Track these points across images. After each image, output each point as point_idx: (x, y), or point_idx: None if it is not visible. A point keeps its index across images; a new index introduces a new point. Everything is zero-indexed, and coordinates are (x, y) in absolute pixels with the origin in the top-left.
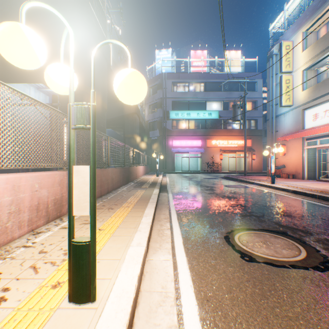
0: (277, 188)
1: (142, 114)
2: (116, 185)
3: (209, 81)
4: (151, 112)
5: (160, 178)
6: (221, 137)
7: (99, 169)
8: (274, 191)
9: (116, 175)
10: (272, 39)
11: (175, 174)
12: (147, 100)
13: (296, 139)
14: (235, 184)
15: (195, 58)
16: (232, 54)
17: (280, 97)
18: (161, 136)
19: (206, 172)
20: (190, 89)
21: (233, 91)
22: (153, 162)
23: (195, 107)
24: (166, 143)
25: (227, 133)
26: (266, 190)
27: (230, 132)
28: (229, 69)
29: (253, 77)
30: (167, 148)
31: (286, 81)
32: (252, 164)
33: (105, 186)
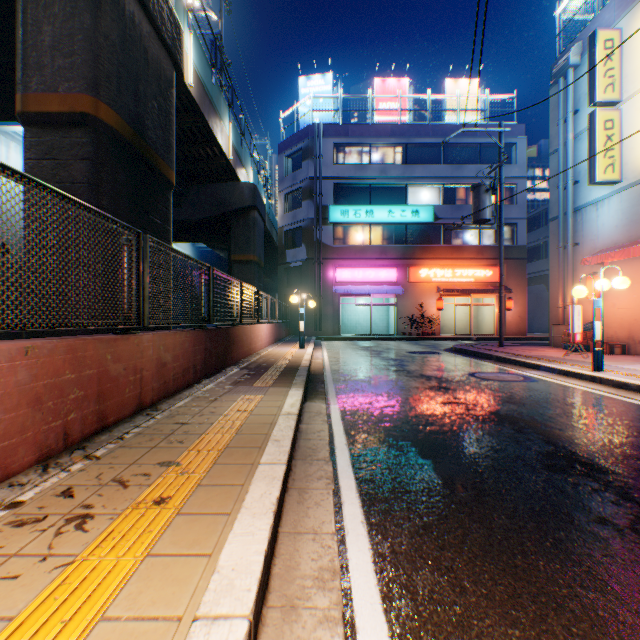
0: (621, 386)
1: (271, 214)
2: (178, 381)
3: (414, 143)
4: (289, 209)
5: (307, 352)
6: (439, 262)
7: (93, 340)
8: (619, 394)
9: (180, 352)
10: (563, 36)
11: (340, 340)
12: (282, 183)
13: (632, 261)
14: (491, 369)
15: (384, 95)
16: (461, 85)
17: (590, 162)
18: (311, 261)
19: (409, 337)
20: (373, 159)
21: (464, 163)
22: (294, 316)
23: (383, 197)
24: (321, 275)
25: (452, 254)
26: (592, 392)
27: (459, 252)
28: (456, 117)
29: (508, 135)
30: (325, 286)
31: (606, 125)
32: (506, 320)
33: (126, 392)
